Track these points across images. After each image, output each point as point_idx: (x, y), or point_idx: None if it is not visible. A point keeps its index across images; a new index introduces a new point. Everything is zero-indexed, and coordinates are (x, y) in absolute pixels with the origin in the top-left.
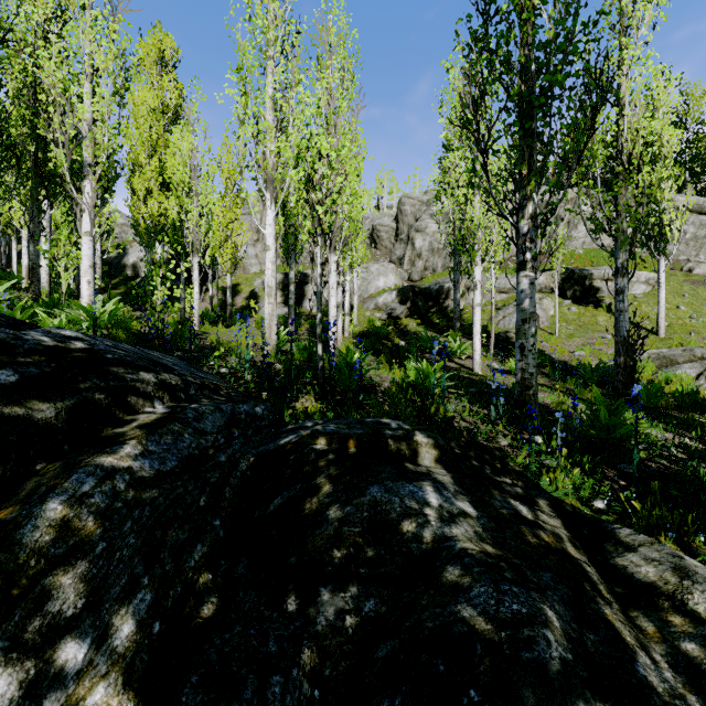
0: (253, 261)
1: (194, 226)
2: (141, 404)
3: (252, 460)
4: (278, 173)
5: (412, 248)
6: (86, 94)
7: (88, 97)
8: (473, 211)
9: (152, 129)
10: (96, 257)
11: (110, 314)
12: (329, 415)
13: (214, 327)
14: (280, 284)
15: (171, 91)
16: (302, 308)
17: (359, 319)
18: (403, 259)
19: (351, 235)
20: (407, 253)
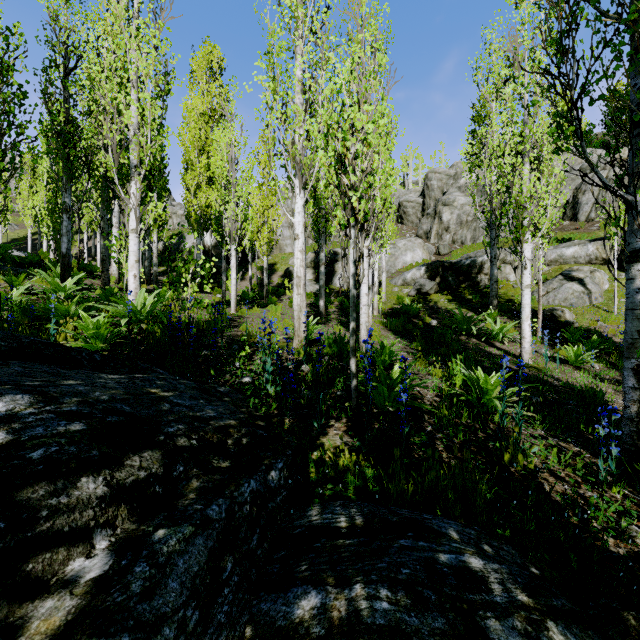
0: (288, 242)
1: (231, 216)
2: (62, 558)
3: (247, 636)
4: (307, 158)
5: (439, 222)
6: (132, 100)
7: (133, 103)
8: (522, 181)
9: (201, 131)
10: (153, 247)
11: (148, 310)
12: (367, 473)
13: (250, 309)
14: (312, 262)
15: (218, 95)
16: (332, 284)
17: (387, 295)
18: (429, 233)
19: (383, 217)
20: (434, 227)
